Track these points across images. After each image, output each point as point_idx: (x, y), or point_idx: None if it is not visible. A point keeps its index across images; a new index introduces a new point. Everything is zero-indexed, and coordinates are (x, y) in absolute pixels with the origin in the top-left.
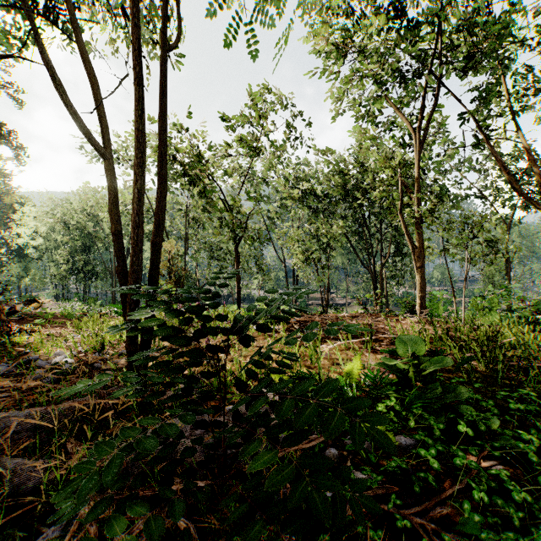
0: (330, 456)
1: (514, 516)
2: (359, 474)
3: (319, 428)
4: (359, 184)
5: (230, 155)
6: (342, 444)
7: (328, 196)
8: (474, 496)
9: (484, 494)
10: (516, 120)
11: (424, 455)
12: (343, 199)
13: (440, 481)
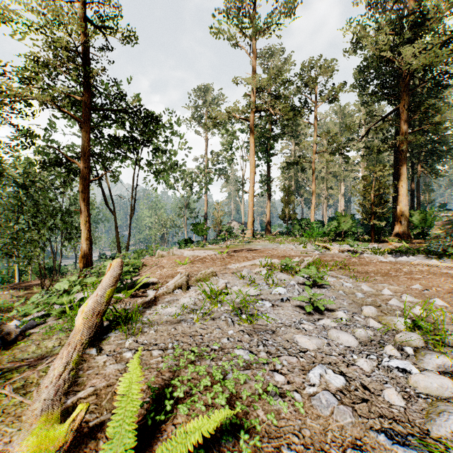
0: None
1: None
2: None
3: None
4: None
5: None
6: None
7: None
8: None
9: None
10: None
11: None
12: None
13: None
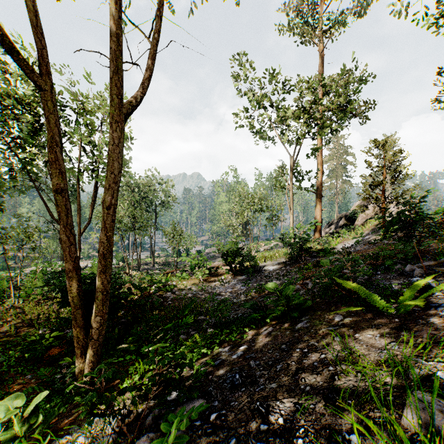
0: None
1: None
2: None
3: None
4: None
5: None
6: None
7: None
8: None
9: None
10: None
11: None
12: None
13: None
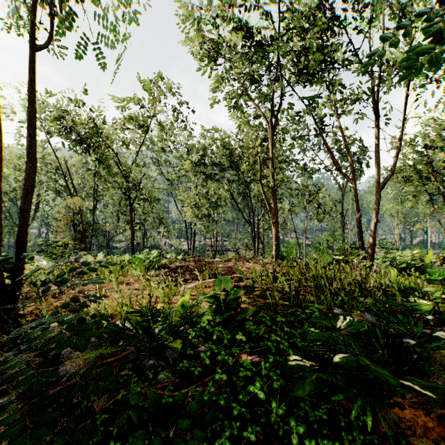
0: (148, 366)
1: (238, 386)
2: (162, 375)
3: (149, 347)
4: (242, 156)
5: (127, 128)
6: (162, 356)
7: (217, 164)
8: (215, 377)
9: (225, 375)
10: (338, 120)
11: (203, 356)
12: (230, 167)
13: (215, 372)
